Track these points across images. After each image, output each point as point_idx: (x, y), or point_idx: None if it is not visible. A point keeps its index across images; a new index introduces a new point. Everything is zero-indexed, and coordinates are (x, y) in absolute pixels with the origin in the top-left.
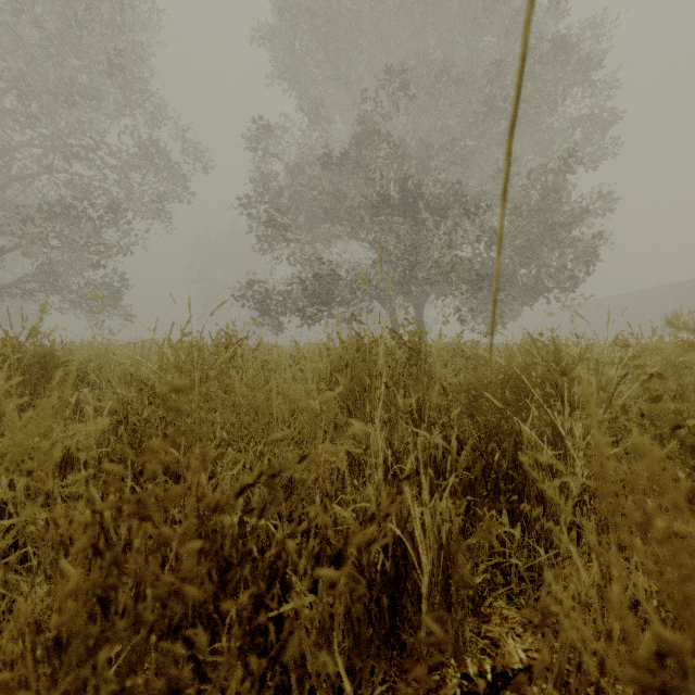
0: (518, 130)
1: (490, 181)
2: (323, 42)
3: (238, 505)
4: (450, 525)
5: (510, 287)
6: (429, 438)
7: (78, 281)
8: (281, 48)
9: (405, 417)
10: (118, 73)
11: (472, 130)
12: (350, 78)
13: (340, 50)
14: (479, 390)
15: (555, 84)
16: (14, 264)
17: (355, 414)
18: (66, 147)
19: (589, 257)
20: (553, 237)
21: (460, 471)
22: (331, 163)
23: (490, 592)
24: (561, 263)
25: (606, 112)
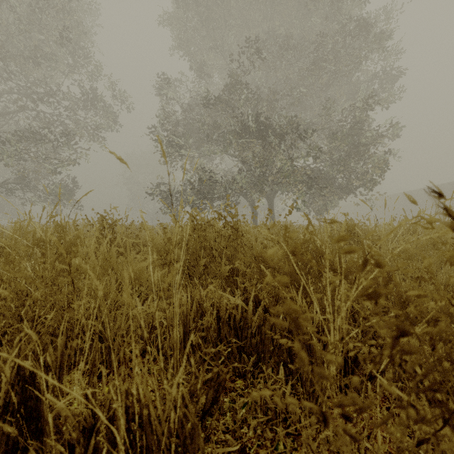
0: (336, 82)
1: (317, 116)
2: (205, 23)
3: (1, 377)
4: (184, 410)
5: (330, 186)
6: (231, 300)
7: (45, 183)
8: (177, 27)
9: (213, 282)
10: (69, 44)
11: (305, 82)
12: (223, 47)
13: (217, 28)
14: (267, 261)
15: (360, 50)
16: (4, 172)
17: (192, 277)
18: (34, 93)
19: (382, 166)
20: (358, 153)
21: (254, 328)
22: (210, 103)
23: (257, 449)
24: (364, 170)
25: (394, 69)
